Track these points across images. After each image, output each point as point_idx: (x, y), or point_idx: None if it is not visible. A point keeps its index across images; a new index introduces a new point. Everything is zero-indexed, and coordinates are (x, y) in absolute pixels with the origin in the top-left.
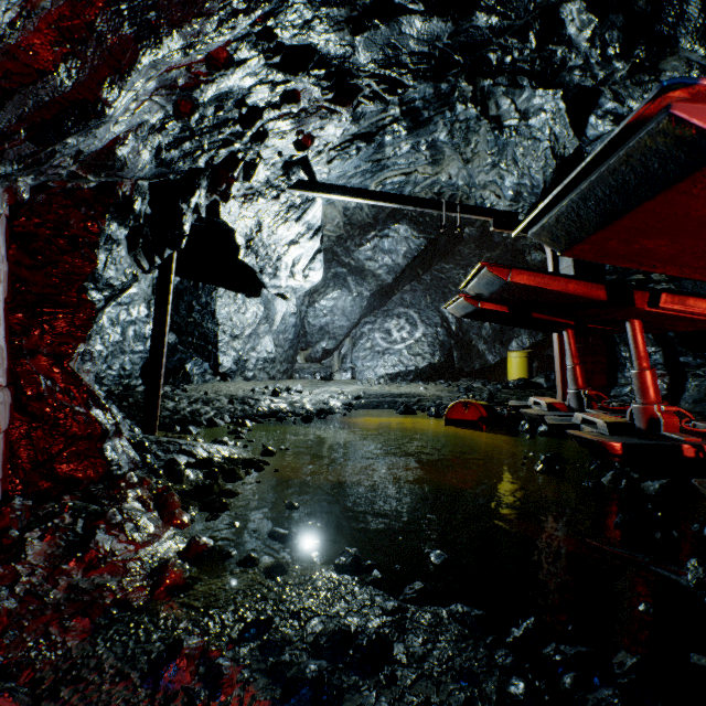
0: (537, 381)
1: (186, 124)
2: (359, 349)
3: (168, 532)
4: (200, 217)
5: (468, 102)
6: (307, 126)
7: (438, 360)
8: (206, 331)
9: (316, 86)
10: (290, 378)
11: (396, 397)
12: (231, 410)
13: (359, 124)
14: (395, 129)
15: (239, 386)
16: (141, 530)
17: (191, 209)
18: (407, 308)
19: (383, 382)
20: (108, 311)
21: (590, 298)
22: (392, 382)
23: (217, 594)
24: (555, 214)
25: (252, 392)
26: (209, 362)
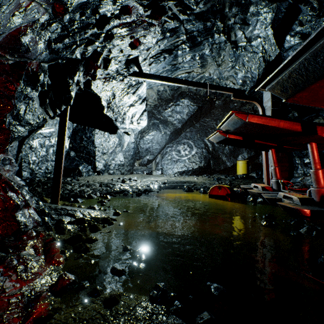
0: (252, 175)
1: (62, 21)
2: (164, 159)
3: (47, 270)
4: (80, 88)
5: (220, 32)
6: (136, 33)
7: (203, 165)
8: (90, 150)
9: (140, 5)
10: (131, 174)
11: (183, 183)
12: (100, 190)
13: (165, 44)
14: (183, 47)
15: (106, 177)
16: (28, 270)
17: (75, 83)
18: (188, 140)
19: (176, 175)
20: (39, 140)
21: (292, 130)
22: (181, 175)
23: (68, 323)
24: (289, 71)
25: (111, 180)
26: (91, 166)
